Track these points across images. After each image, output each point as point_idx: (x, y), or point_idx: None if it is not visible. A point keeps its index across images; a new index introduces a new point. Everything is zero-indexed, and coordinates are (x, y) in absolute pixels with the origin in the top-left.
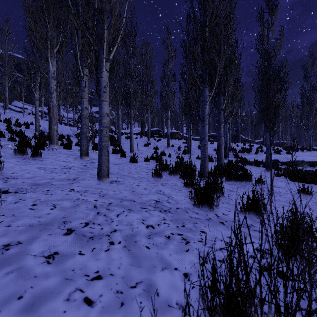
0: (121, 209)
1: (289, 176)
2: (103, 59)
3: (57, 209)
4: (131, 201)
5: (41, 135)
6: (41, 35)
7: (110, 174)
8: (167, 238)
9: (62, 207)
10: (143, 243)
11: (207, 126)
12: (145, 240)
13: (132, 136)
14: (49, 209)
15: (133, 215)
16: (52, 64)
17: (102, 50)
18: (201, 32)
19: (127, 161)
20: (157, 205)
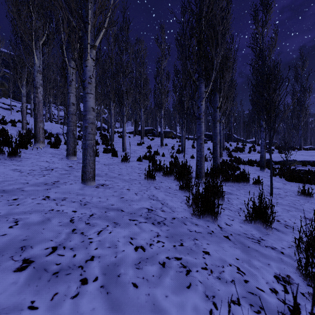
0: (104, 223)
1: (285, 175)
2: (88, 46)
3: (18, 226)
4: (118, 211)
5: (28, 133)
6: (24, 25)
7: (97, 176)
8: (161, 267)
9: (26, 224)
10: (129, 277)
11: (203, 124)
12: (132, 272)
13: (124, 135)
14: (8, 227)
15: (120, 231)
16: (38, 57)
17: (86, 34)
18: (197, 25)
19: (118, 161)
20: (149, 215)
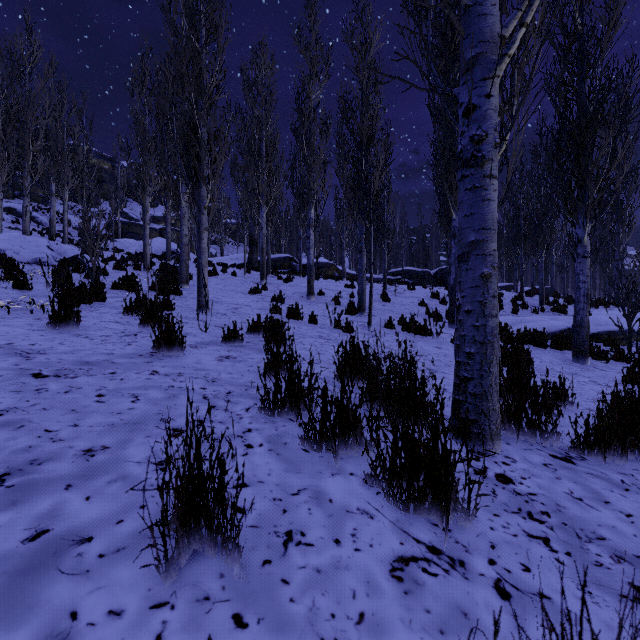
0: None
1: None
2: None
3: None
4: None
5: None
6: None
7: None
8: None
9: None
10: None
11: (493, 186)
12: None
13: (202, 264)
14: None
15: None
16: None
17: None
18: None
19: (145, 348)
20: None
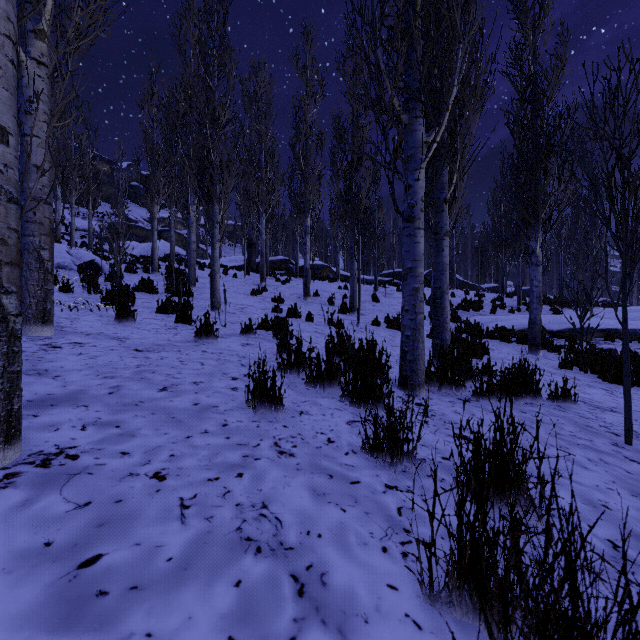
0: None
1: (597, 368)
2: None
3: None
4: None
5: None
6: None
7: (66, 405)
8: None
9: None
10: None
11: (421, 233)
12: None
13: (215, 270)
14: None
15: None
16: None
17: None
18: None
19: (188, 337)
20: None
